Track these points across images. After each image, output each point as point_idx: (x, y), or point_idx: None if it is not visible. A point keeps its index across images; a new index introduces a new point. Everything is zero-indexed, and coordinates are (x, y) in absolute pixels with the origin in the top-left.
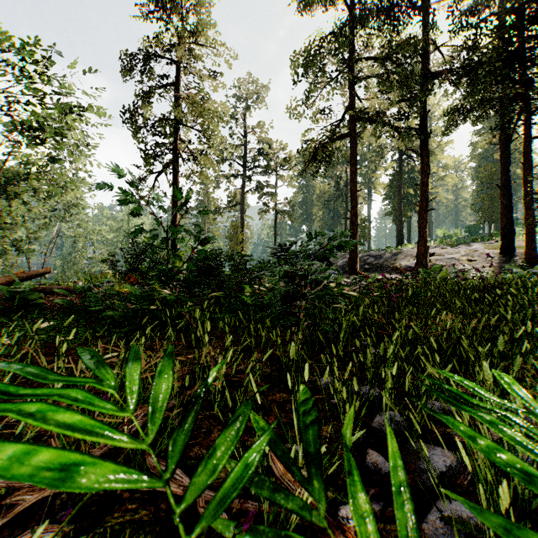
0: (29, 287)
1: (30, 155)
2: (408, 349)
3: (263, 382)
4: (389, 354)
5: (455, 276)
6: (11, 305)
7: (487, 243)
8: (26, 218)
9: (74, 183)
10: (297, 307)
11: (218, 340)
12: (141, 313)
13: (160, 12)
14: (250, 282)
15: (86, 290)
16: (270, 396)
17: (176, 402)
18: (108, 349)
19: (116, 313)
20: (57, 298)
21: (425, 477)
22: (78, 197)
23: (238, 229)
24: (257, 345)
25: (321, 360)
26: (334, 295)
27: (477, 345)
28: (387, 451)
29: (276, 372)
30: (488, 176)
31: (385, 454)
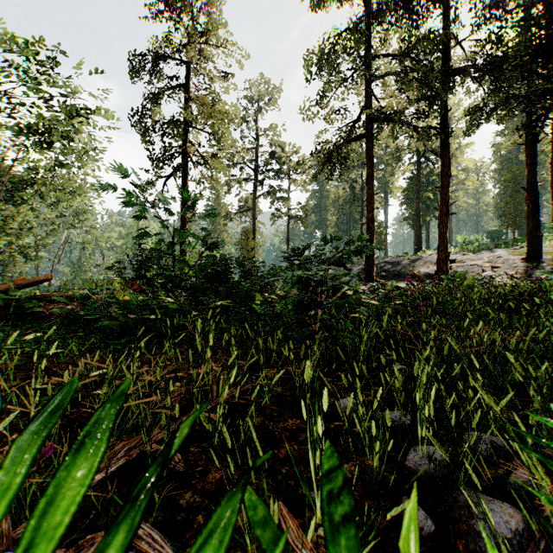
0: (25, 295)
1: (37, 160)
2: (444, 367)
3: (273, 405)
4: (424, 375)
5: (481, 283)
6: (7, 314)
7: (511, 249)
8: (33, 225)
9: (81, 188)
10: (312, 317)
11: (224, 353)
12: (142, 322)
13: (168, 10)
14: (261, 290)
15: (84, 298)
16: (281, 422)
17: (165, 435)
18: (102, 363)
19: (113, 323)
20: (57, 306)
21: (483, 544)
22: (86, 203)
23: (249, 235)
24: (267, 360)
25: (342, 382)
26: (355, 304)
27: (522, 362)
28: (428, 501)
29: (289, 392)
30: (512, 179)
31: (425, 505)
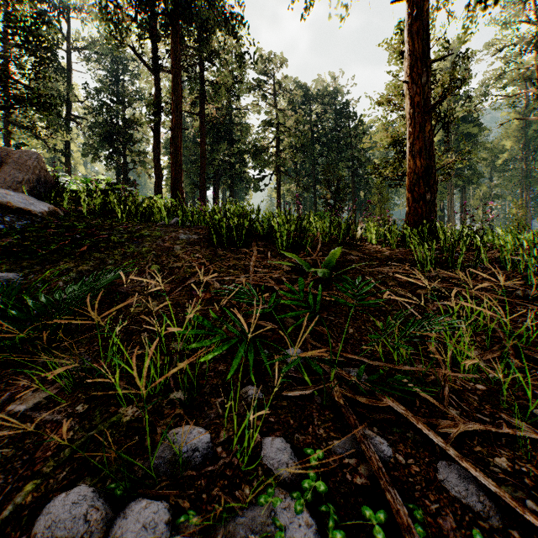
0: None
1: None
2: None
3: None
4: None
5: None
6: None
7: None
8: None
9: None
10: None
11: None
12: None
13: None
14: None
15: None
16: None
17: None
18: None
19: None
20: None
21: None
22: None
23: None
24: None
25: None
26: None
27: None
28: None
29: None
30: None
31: None
